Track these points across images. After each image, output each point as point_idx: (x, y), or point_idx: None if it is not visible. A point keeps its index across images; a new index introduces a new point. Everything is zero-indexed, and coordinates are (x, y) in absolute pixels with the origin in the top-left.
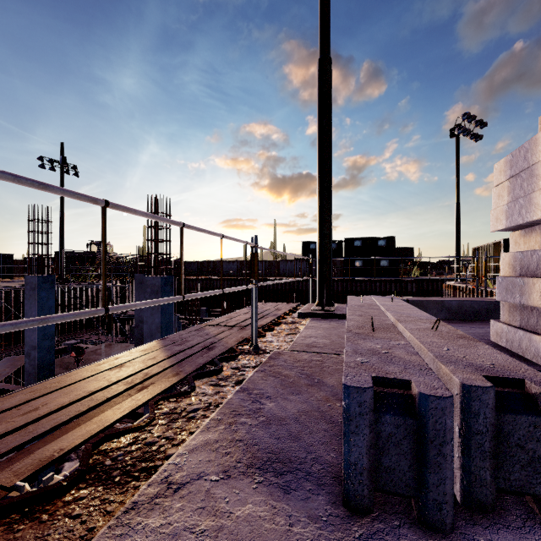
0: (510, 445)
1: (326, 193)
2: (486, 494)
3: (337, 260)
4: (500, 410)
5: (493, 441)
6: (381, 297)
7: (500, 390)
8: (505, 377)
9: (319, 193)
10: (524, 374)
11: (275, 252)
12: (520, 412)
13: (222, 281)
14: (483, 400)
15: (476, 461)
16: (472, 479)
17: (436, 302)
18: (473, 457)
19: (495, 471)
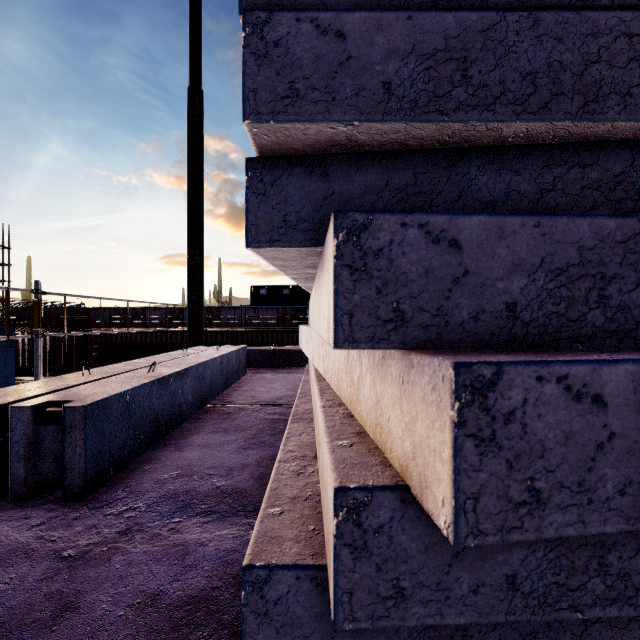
0: (43, 449)
1: (195, 236)
2: (21, 487)
3: (289, 308)
4: (38, 423)
5: (30, 447)
6: (230, 346)
7: (53, 410)
8: (66, 400)
9: (188, 235)
10: (90, 397)
11: (220, 297)
12: (50, 423)
13: (144, 334)
14: (20, 416)
15: (15, 464)
16: (12, 478)
17: (300, 350)
18: (13, 461)
19: (33, 469)
